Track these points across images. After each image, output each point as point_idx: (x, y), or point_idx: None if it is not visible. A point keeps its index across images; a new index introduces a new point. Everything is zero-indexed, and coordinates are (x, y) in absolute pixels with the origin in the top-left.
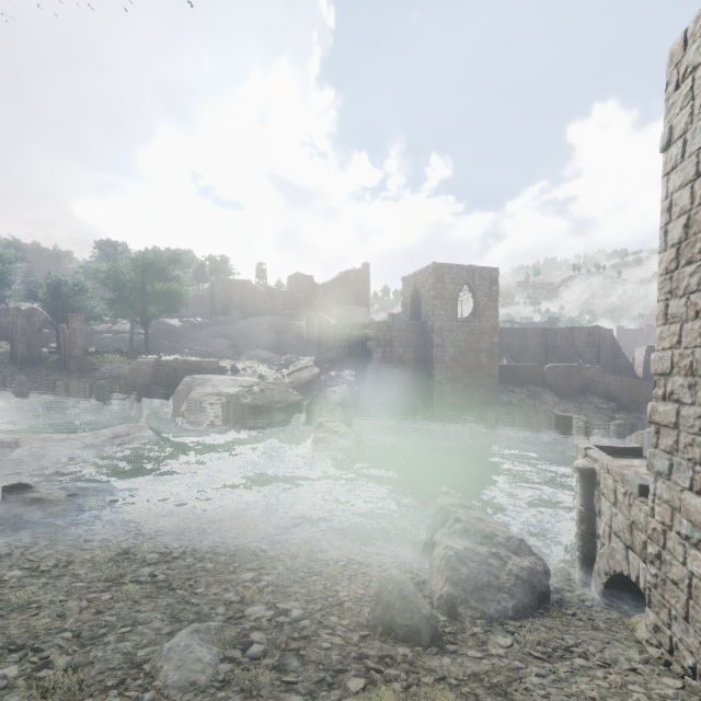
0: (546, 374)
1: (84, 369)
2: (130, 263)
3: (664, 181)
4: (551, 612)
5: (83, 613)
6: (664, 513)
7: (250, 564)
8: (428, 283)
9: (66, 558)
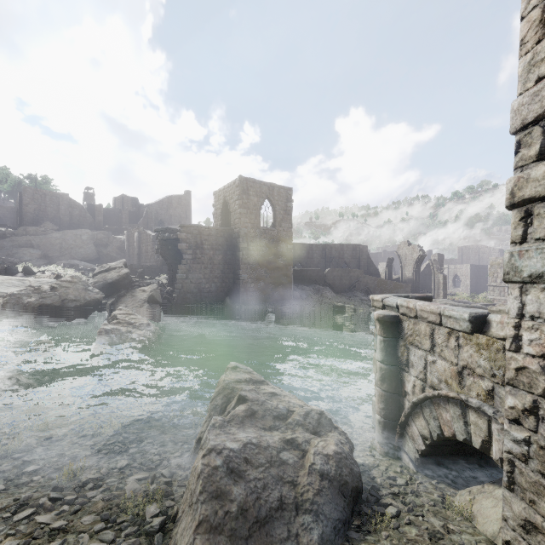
0: (326, 275)
1: None
2: None
3: None
4: (372, 523)
5: None
6: None
7: None
8: (236, 194)
9: None
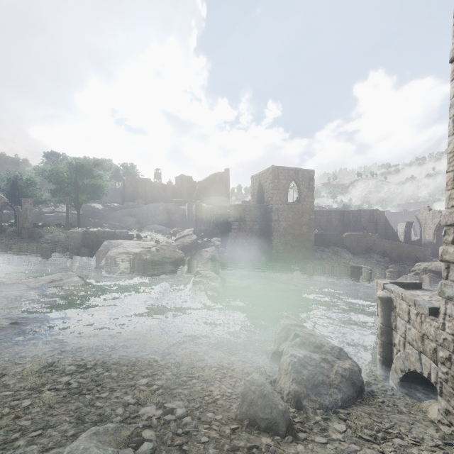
0: (344, 239)
1: (33, 237)
2: (67, 165)
3: (452, 83)
4: (367, 401)
5: (3, 419)
6: (453, 327)
7: (145, 372)
8: (269, 179)
9: (1, 371)
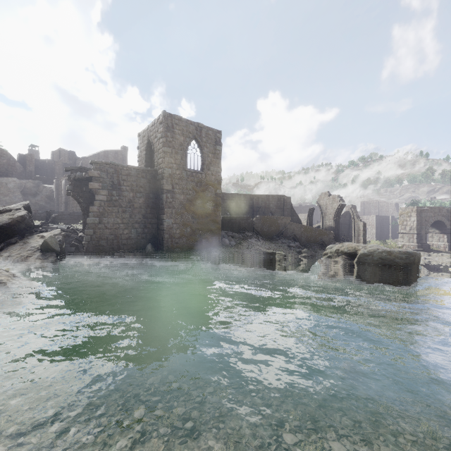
0: (255, 223)
1: None
2: None
3: None
4: None
5: None
6: None
7: None
8: (159, 131)
9: None
